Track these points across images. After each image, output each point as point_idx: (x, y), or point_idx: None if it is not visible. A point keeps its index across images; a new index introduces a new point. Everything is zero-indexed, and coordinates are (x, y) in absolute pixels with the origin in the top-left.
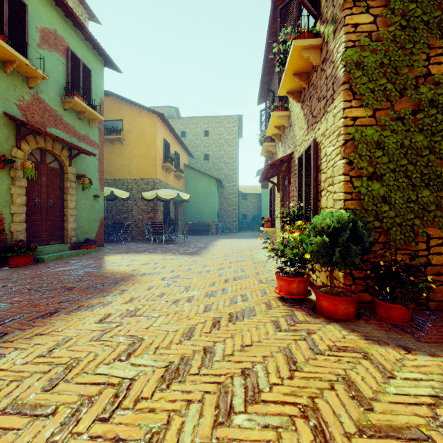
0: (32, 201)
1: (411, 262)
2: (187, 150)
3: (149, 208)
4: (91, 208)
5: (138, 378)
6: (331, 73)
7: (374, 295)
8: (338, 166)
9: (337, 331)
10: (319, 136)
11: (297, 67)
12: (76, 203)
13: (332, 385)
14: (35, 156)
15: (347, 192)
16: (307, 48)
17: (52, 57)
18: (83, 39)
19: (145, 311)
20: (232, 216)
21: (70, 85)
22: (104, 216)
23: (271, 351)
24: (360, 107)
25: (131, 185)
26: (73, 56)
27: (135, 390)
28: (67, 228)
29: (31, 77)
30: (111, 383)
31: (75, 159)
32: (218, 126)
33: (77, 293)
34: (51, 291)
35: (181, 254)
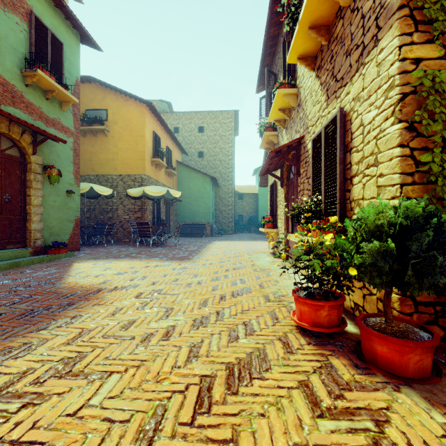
0: None
1: None
2: (179, 146)
3: (136, 207)
4: (64, 206)
5: None
6: (372, 5)
7: None
8: (387, 135)
9: (423, 411)
10: (348, 102)
11: (315, 16)
12: (43, 199)
13: None
14: None
15: (405, 172)
16: None
17: (8, 19)
18: (52, 5)
19: (91, 363)
20: (228, 216)
21: (33, 57)
22: (85, 216)
23: None
24: (426, 43)
25: (117, 181)
26: (37, 22)
27: None
28: (30, 228)
29: None
30: None
31: (41, 147)
32: (213, 122)
33: (0, 324)
34: None
35: (168, 259)
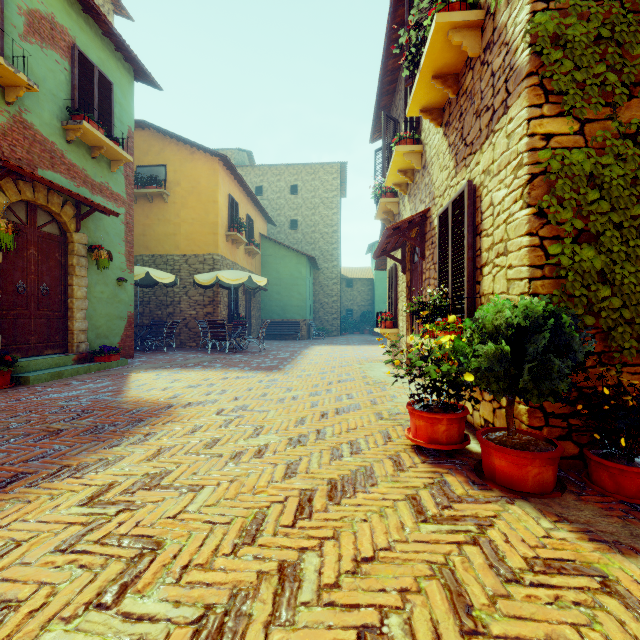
0: (13, 286)
1: None
2: (264, 213)
3: (206, 298)
4: (113, 298)
5: None
6: (502, 64)
7: (586, 446)
8: (516, 221)
9: (531, 519)
10: (478, 174)
11: (439, 64)
12: (88, 289)
13: None
14: (18, 213)
15: (534, 264)
16: (459, 27)
17: (46, 58)
18: (99, 33)
19: (179, 477)
20: (332, 311)
21: (77, 104)
22: (137, 311)
23: (415, 575)
24: (558, 117)
25: (179, 264)
26: (81, 58)
27: None
28: (72, 328)
29: (9, 87)
30: None
31: (85, 221)
32: (311, 178)
33: (66, 440)
34: (19, 438)
35: (252, 369)
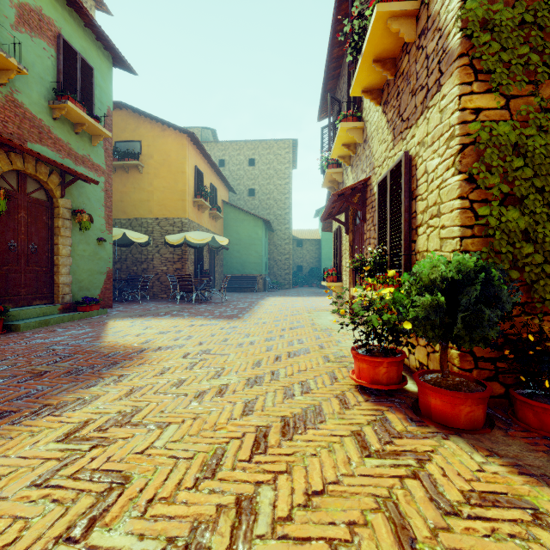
0: (5, 245)
1: None
2: (226, 183)
3: (175, 256)
4: (94, 256)
5: None
6: (435, 48)
7: (512, 386)
8: (449, 186)
9: (465, 454)
10: (414, 146)
11: (379, 49)
12: (71, 248)
13: None
14: (9, 181)
15: (465, 224)
16: (397, 15)
17: (35, 45)
18: (82, 25)
19: (147, 415)
20: (285, 267)
21: (62, 86)
22: (116, 267)
23: (362, 508)
24: (486, 93)
25: (152, 226)
26: (66, 46)
27: None
28: (58, 282)
29: (2, 70)
30: None
31: (69, 188)
32: (266, 153)
33: (48, 381)
34: (7, 379)
35: (215, 318)
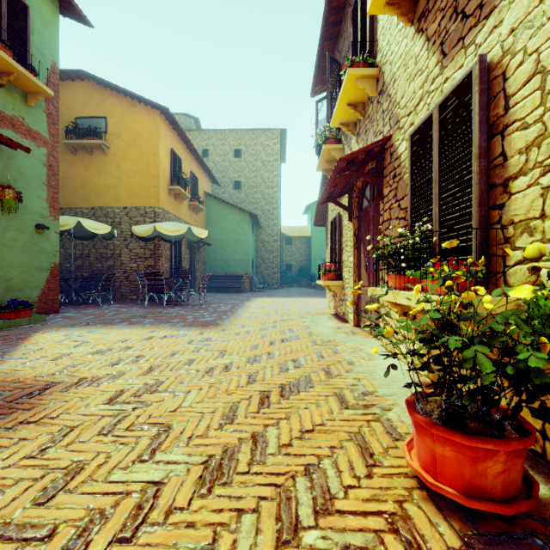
0: None
1: None
2: (209, 173)
3: (147, 251)
4: (31, 247)
5: None
6: None
7: None
8: None
9: None
10: (497, 43)
11: None
12: None
13: None
14: None
15: None
16: None
17: None
18: None
19: None
20: (273, 266)
21: None
22: (76, 264)
23: None
24: None
25: (120, 216)
26: None
27: None
28: None
29: None
30: None
31: None
32: (253, 143)
33: None
34: None
35: (186, 325)
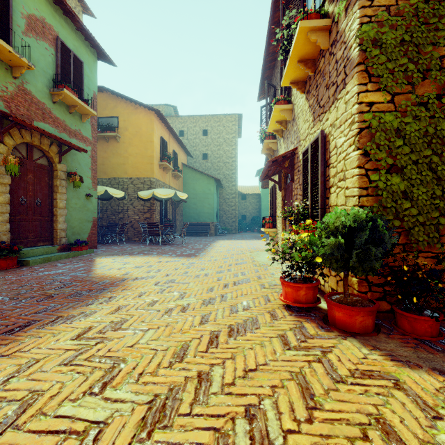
0: (17, 200)
1: (434, 266)
2: (185, 149)
3: (145, 208)
4: (83, 208)
5: (111, 422)
6: (342, 55)
7: (394, 304)
8: (351, 158)
9: (356, 348)
10: (327, 126)
11: (302, 53)
12: (66, 202)
13: (365, 432)
14: (21, 151)
15: (362, 187)
16: (315, 29)
17: (39, 46)
18: (74, 29)
19: (133, 324)
20: (232, 216)
21: (59, 77)
22: (98, 216)
23: (281, 378)
24: (377, 91)
25: (127, 184)
26: (62, 46)
27: (104, 442)
28: (56, 228)
29: (15, 66)
30: (73, 431)
31: (65, 156)
32: (217, 125)
33: (58, 301)
34: (28, 299)
35: (177, 256)
